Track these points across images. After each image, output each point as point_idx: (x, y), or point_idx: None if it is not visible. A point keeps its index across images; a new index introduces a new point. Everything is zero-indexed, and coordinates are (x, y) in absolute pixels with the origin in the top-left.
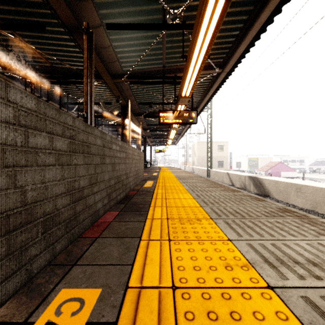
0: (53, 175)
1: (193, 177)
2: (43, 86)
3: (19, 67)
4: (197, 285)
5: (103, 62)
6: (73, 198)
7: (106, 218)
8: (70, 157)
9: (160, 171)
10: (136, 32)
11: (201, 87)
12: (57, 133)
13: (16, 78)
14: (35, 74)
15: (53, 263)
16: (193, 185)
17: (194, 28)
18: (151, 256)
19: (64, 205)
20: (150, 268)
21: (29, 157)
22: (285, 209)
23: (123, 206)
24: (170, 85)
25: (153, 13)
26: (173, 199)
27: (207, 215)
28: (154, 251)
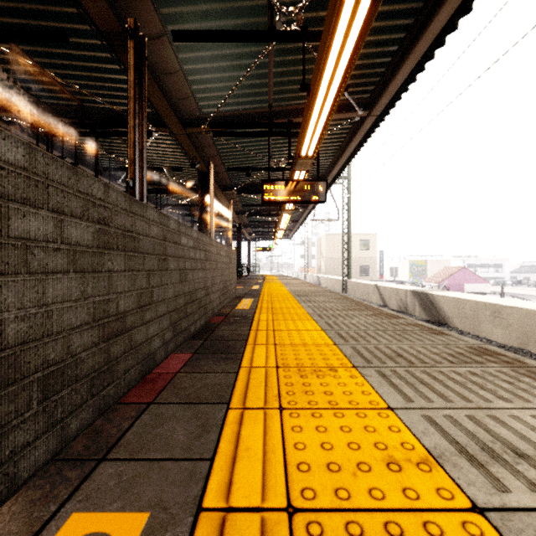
0: (64, 291)
1: (320, 293)
2: (69, 139)
3: (27, 108)
4: (335, 503)
5: (169, 98)
6: (105, 333)
7: (168, 366)
8: (99, 258)
9: (265, 282)
10: (223, 46)
11: (333, 142)
12: (71, 212)
13: (22, 126)
14: (53, 119)
15: (63, 456)
16: (321, 306)
17: (322, 35)
18: (247, 441)
19: (86, 347)
20: (244, 468)
21: (10, 256)
22: (482, 350)
23: (199, 344)
24: (281, 138)
25: (252, 13)
26: (287, 331)
27: (348, 359)
28: (252, 431)
